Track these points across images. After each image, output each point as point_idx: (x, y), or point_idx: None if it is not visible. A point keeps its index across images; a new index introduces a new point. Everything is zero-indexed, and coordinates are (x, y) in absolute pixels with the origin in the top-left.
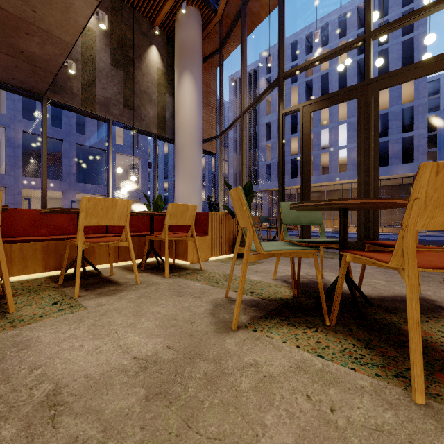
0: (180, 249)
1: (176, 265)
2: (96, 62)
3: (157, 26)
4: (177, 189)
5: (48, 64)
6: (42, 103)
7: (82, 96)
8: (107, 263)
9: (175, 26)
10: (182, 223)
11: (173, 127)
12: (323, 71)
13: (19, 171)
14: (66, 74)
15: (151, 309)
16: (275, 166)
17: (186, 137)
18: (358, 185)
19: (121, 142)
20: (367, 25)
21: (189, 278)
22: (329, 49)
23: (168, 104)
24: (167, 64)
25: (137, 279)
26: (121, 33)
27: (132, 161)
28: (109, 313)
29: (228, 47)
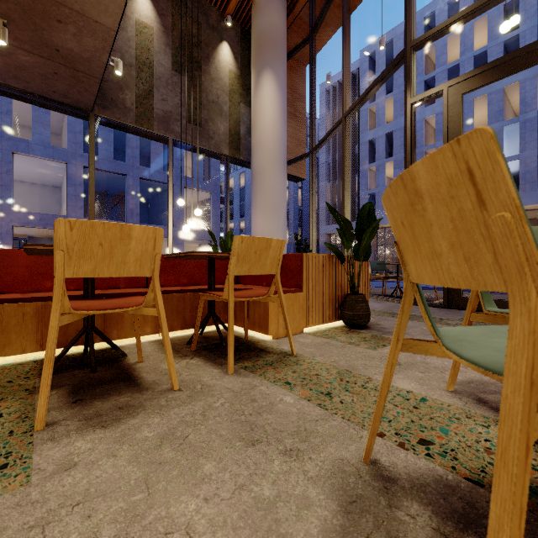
0: (256, 314)
1: (250, 341)
2: (153, 67)
3: (229, 15)
4: (254, 225)
5: (90, 65)
6: (89, 122)
7: (137, 110)
8: (143, 334)
9: (251, 13)
10: (259, 272)
11: (250, 147)
12: (451, 63)
13: (81, 212)
14: (117, 84)
15: (173, 507)
16: (381, 196)
17: (267, 156)
18: None
19: (190, 175)
20: None
21: (272, 378)
22: (459, 32)
23: (244, 116)
24: (242, 65)
25: (173, 381)
26: (184, 28)
27: (203, 196)
28: (60, 518)
29: (322, 35)
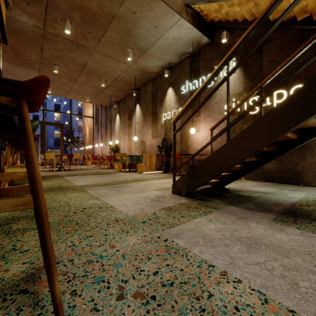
0: None
1: None
2: None
3: None
4: None
5: None
6: None
7: None
8: None
9: None
10: None
11: None
12: None
13: None
14: None
15: None
16: None
17: None
18: (41, 148)
19: None
20: (43, 107)
21: None
22: None
23: None
24: None
25: None
26: None
27: None
28: None
29: None
